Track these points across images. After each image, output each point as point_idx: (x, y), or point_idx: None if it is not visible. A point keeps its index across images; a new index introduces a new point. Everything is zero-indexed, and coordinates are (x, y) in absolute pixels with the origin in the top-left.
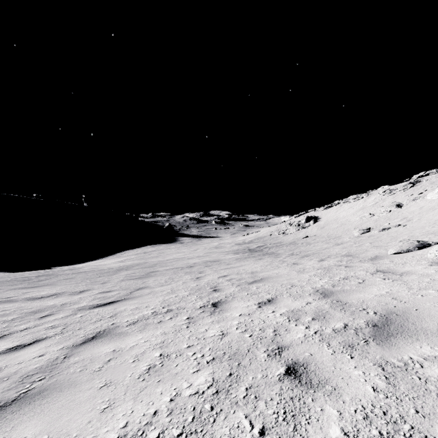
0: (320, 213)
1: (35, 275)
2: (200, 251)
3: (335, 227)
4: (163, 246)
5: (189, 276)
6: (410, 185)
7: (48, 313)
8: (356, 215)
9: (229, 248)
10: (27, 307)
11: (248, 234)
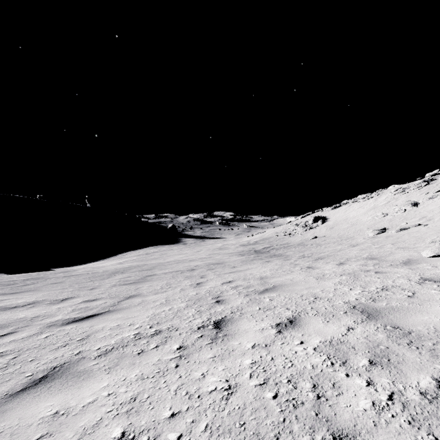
0: (328, 213)
1: (23, 278)
2: (203, 252)
3: (345, 227)
4: (166, 247)
5: (189, 282)
6: (425, 183)
7: (11, 329)
8: (368, 214)
9: (234, 250)
10: None
11: (252, 235)
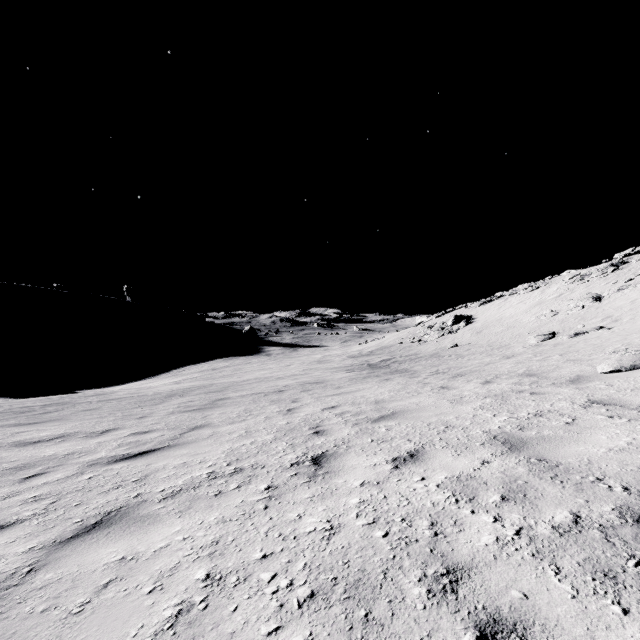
0: (475, 311)
1: (41, 404)
2: (295, 367)
3: (498, 331)
4: (241, 360)
5: (276, 407)
6: (613, 268)
7: (39, 470)
8: (531, 313)
9: (339, 363)
10: (9, 459)
11: (366, 342)
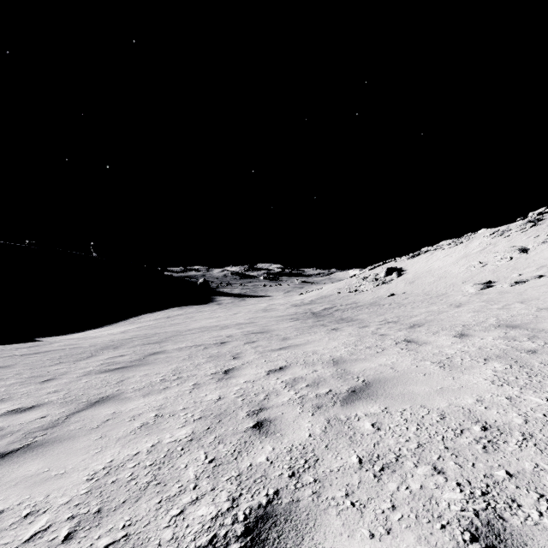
0: (404, 264)
1: None
2: (241, 315)
3: (430, 281)
4: (194, 309)
5: (212, 367)
6: (531, 224)
7: None
8: (459, 264)
9: (283, 311)
10: None
11: (306, 292)
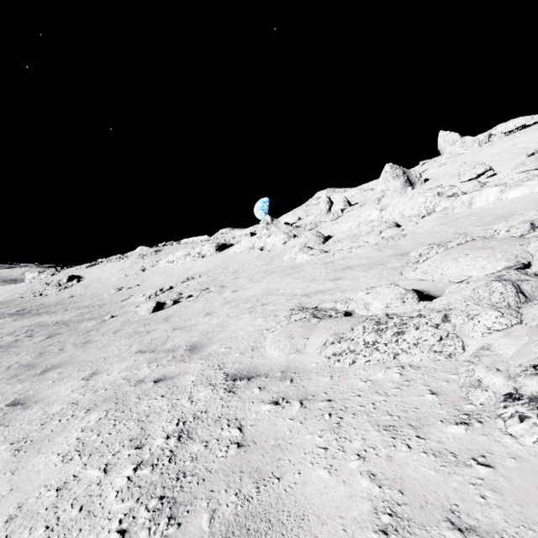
0: (84, 272)
1: None
2: None
3: (98, 286)
4: None
5: None
6: (155, 253)
7: None
8: (117, 275)
9: None
10: None
11: None
